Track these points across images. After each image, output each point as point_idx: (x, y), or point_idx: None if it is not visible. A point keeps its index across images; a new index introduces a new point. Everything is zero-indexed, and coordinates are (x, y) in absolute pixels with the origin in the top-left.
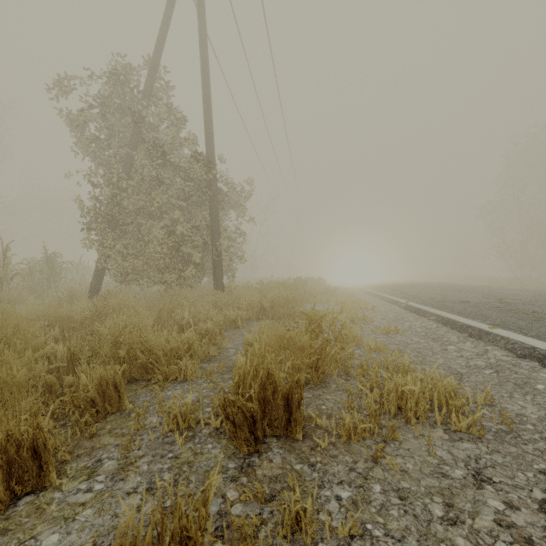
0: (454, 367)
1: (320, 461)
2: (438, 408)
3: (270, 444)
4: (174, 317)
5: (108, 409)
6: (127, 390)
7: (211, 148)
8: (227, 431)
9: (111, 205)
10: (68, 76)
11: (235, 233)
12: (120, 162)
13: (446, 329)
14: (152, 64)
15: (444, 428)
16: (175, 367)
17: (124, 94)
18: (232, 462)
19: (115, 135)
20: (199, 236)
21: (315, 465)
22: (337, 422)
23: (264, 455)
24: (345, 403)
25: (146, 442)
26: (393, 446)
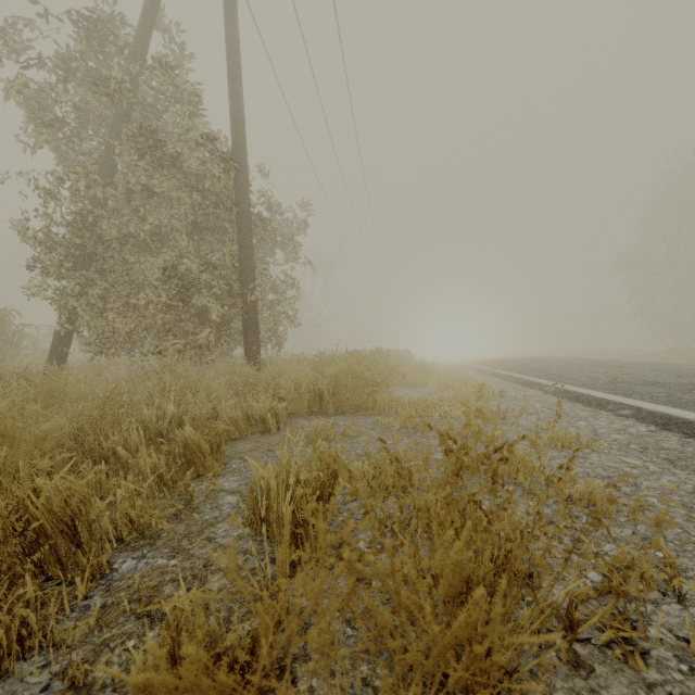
0: None
1: None
2: None
3: None
4: (137, 415)
5: None
6: None
7: (239, 139)
8: None
9: (75, 226)
10: (6, 18)
11: (284, 283)
12: (98, 164)
13: (677, 437)
14: (146, 5)
15: None
16: None
17: (102, 55)
18: None
19: (90, 121)
20: (221, 280)
21: None
22: None
23: None
24: None
25: None
26: None
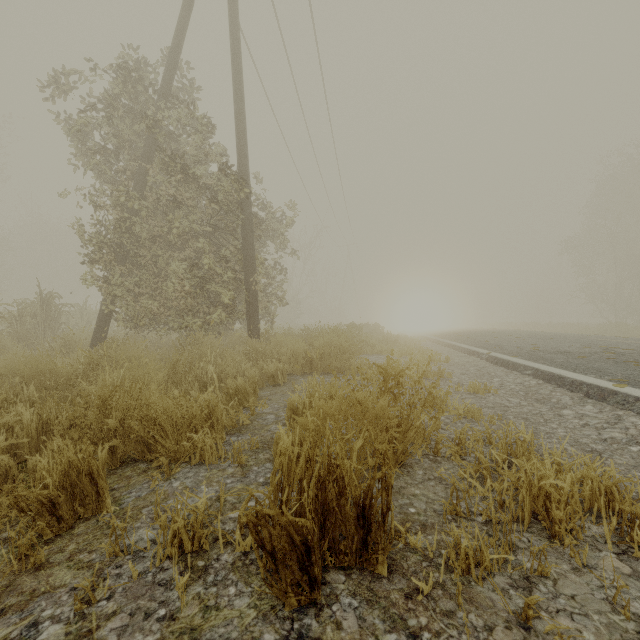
0: (583, 441)
1: (426, 625)
2: (588, 511)
3: (334, 587)
4: (194, 372)
5: (80, 512)
6: (117, 477)
7: (244, 160)
8: (261, 570)
9: (118, 231)
10: (65, 70)
11: (273, 269)
12: (131, 179)
13: (551, 387)
14: (170, 56)
15: (616, 551)
16: (187, 444)
17: (135, 94)
18: (270, 630)
19: (125, 145)
20: (229, 271)
21: (419, 636)
22: (439, 539)
23: (327, 611)
24: (446, 505)
25: (123, 583)
26: (545, 590)
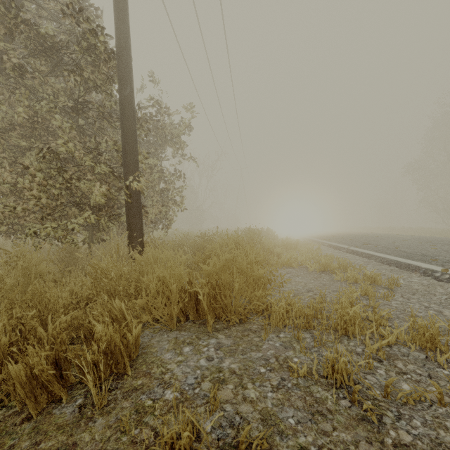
0: None
1: None
2: None
3: None
4: None
5: None
6: None
7: (122, 27)
8: None
9: None
10: None
11: (173, 175)
12: None
13: None
14: None
15: None
16: None
17: None
18: None
19: None
20: (105, 165)
21: None
22: None
23: None
24: None
25: None
26: None
